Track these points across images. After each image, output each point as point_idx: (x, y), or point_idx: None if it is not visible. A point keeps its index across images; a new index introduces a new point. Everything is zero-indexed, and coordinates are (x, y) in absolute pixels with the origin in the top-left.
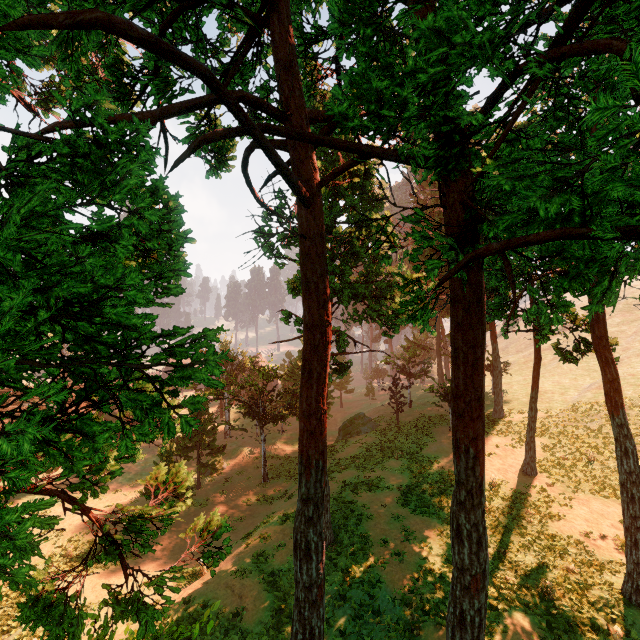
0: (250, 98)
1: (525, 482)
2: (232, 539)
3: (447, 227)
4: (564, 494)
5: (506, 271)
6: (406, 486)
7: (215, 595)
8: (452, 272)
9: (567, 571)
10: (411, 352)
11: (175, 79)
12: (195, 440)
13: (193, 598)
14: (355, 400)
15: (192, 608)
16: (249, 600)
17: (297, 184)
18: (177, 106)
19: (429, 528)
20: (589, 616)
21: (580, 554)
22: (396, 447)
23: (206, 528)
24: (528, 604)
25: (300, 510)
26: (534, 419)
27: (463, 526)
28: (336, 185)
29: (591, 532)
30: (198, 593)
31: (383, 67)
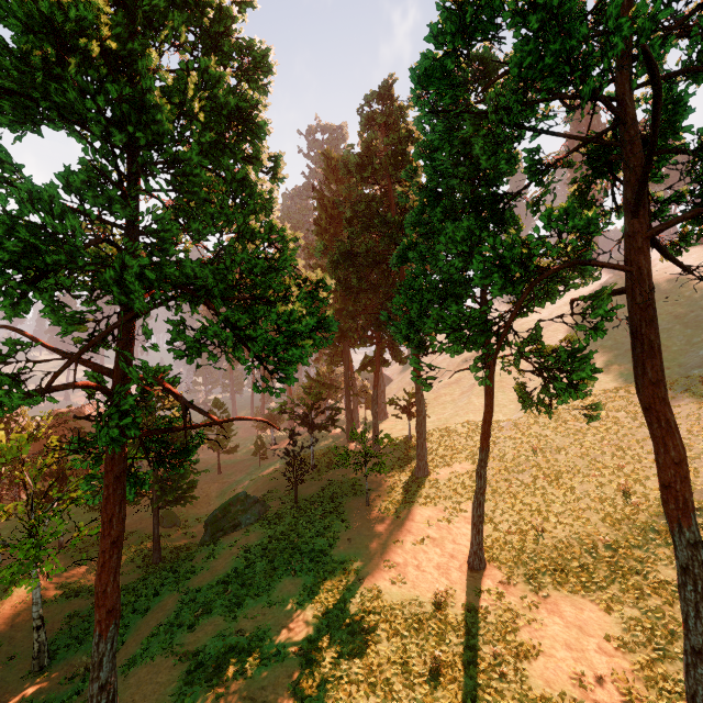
0: None
1: (476, 584)
2: None
3: None
4: (526, 597)
5: None
6: (309, 642)
7: None
8: None
9: None
10: (315, 395)
11: None
12: None
13: None
14: (240, 460)
15: None
16: None
17: None
18: None
19: None
20: None
21: None
22: (293, 548)
23: None
24: None
25: None
26: (483, 490)
27: None
28: None
29: (583, 673)
30: None
31: None
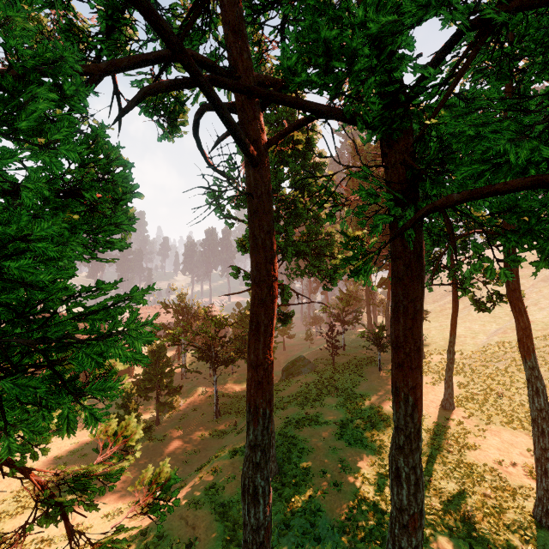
0: (199, 57)
1: (445, 416)
2: (187, 471)
3: (389, 186)
4: (478, 426)
5: (446, 228)
6: (342, 421)
7: (170, 526)
8: (407, 225)
9: (484, 496)
10: (345, 302)
11: (126, 41)
12: (154, 382)
13: (150, 530)
14: (296, 344)
15: (149, 539)
16: (201, 530)
17: (245, 141)
18: (124, 61)
19: (363, 459)
20: (506, 538)
21: (495, 480)
22: (332, 386)
23: (155, 480)
24: (452, 528)
25: (248, 456)
26: (452, 361)
27: (402, 469)
28: (281, 150)
29: (503, 460)
30: (154, 525)
31: (332, 19)
